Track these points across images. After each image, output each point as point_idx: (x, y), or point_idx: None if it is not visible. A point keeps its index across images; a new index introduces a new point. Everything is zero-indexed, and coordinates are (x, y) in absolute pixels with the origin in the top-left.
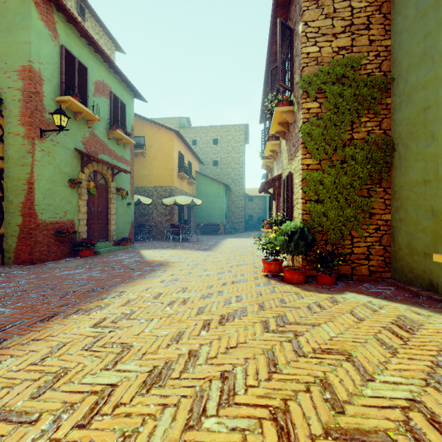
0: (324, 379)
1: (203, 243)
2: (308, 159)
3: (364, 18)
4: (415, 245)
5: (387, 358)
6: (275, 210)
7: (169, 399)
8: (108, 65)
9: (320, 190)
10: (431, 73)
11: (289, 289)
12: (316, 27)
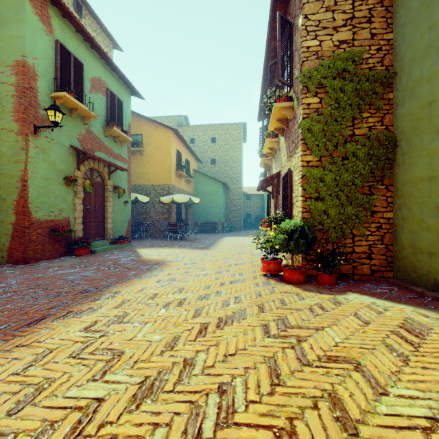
0: (333, 393)
1: (201, 241)
2: (308, 155)
3: (366, 11)
4: (419, 244)
5: (399, 367)
6: (274, 208)
7: (161, 417)
8: (105, 61)
9: (321, 187)
10: (436, 66)
11: (289, 289)
12: (316, 21)
